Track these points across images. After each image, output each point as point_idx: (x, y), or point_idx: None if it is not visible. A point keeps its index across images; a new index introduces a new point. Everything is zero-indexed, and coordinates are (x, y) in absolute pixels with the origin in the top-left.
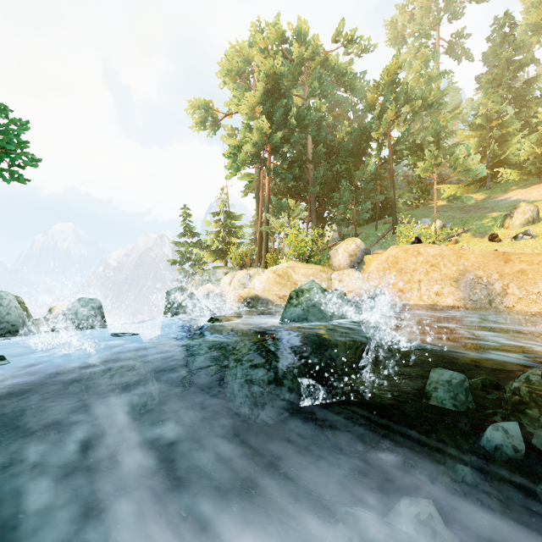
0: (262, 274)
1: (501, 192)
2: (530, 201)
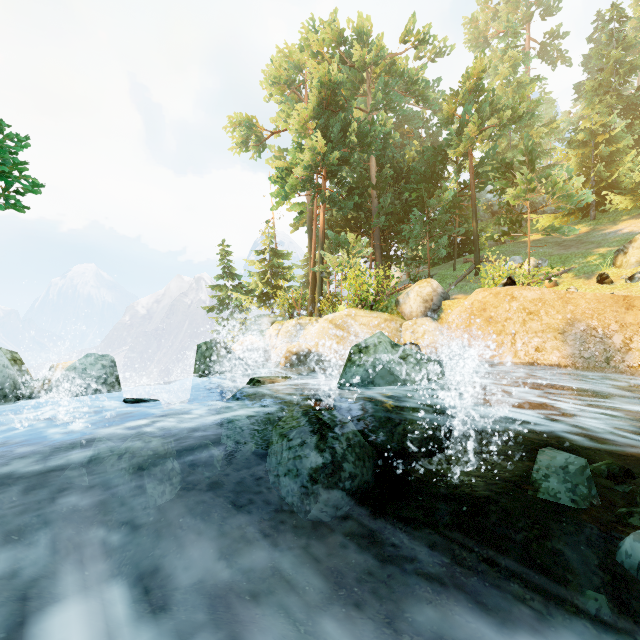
0: (315, 324)
1: (609, 223)
2: None
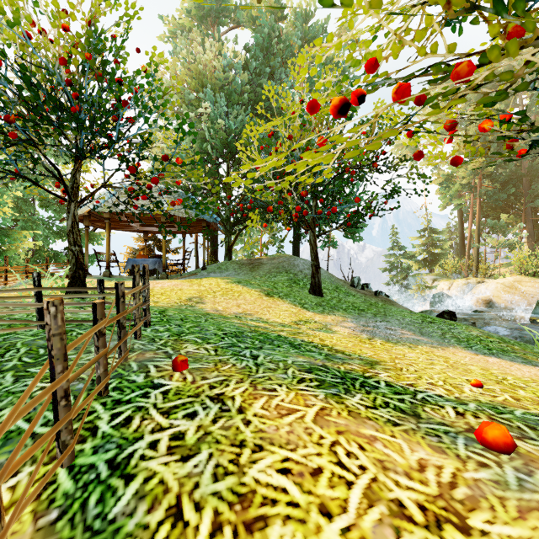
0: (486, 284)
1: None
2: None
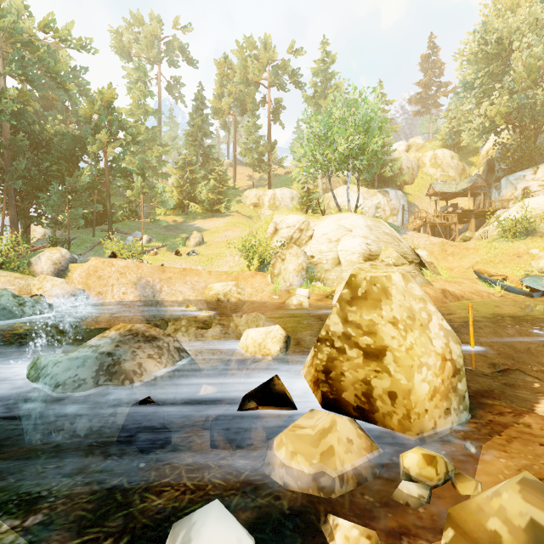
0: None
1: (192, 219)
2: (204, 230)
